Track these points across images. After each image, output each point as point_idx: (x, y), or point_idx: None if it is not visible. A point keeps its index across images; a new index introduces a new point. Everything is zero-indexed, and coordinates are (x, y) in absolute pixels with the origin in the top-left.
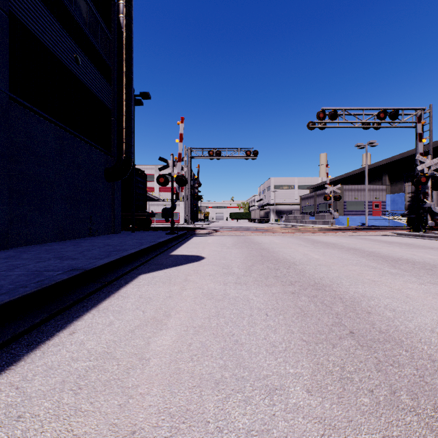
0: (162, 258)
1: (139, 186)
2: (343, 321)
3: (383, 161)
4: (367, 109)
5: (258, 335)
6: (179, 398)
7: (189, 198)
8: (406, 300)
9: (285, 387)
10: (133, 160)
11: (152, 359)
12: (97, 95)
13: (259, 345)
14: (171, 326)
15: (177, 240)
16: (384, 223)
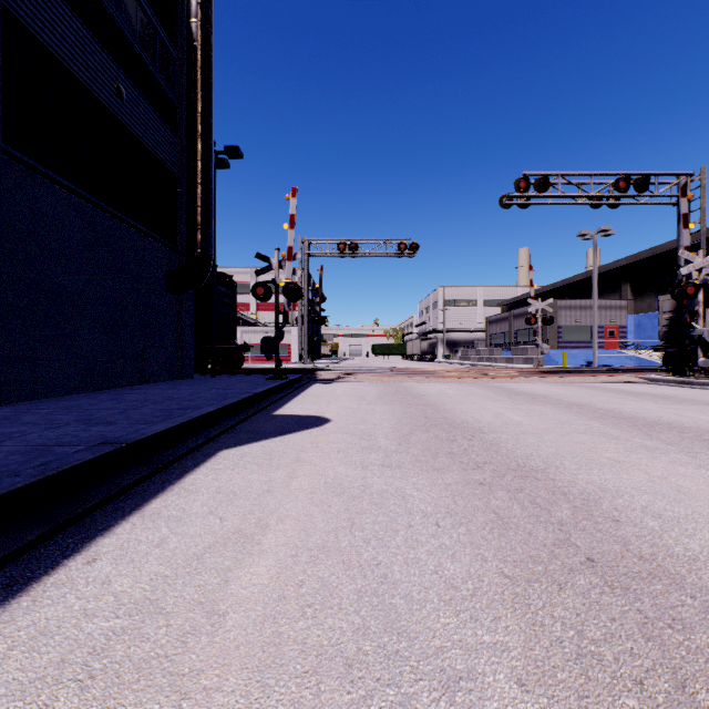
0: (259, 421)
1: (223, 301)
2: (573, 537)
3: (622, 261)
4: (597, 174)
5: (423, 565)
6: (277, 699)
7: (306, 320)
8: (679, 498)
9: (477, 674)
10: (213, 258)
11: (232, 614)
12: (154, 151)
13: (426, 586)
14: (268, 546)
15: (285, 390)
16: (623, 361)
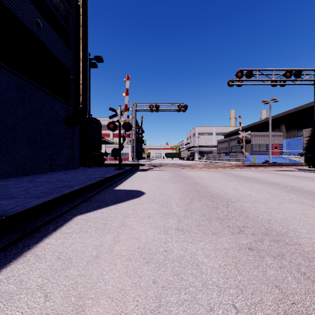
0: (105, 193)
1: (94, 131)
2: None
3: (281, 114)
4: (275, 69)
5: None
6: None
7: (135, 141)
8: None
9: None
10: (88, 110)
11: None
12: (58, 56)
13: None
14: None
15: (123, 175)
16: (282, 160)
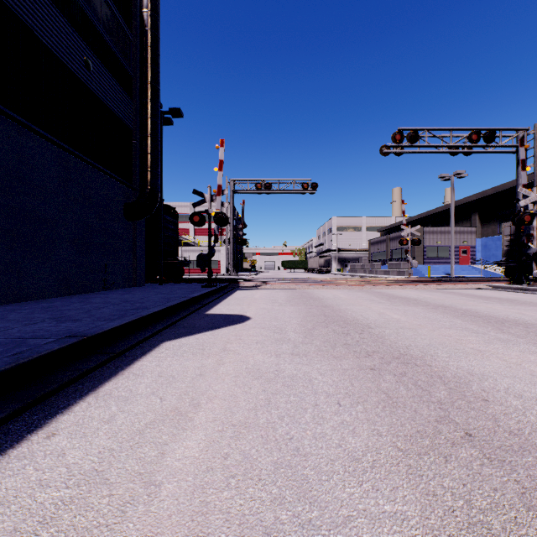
0: (195, 318)
1: (168, 227)
2: (452, 414)
3: (472, 197)
4: (455, 129)
5: (329, 439)
6: None
7: (232, 242)
8: (533, 381)
9: None
10: (160, 193)
11: (166, 485)
12: (114, 111)
13: (332, 458)
14: (199, 422)
15: (216, 295)
16: (474, 273)
